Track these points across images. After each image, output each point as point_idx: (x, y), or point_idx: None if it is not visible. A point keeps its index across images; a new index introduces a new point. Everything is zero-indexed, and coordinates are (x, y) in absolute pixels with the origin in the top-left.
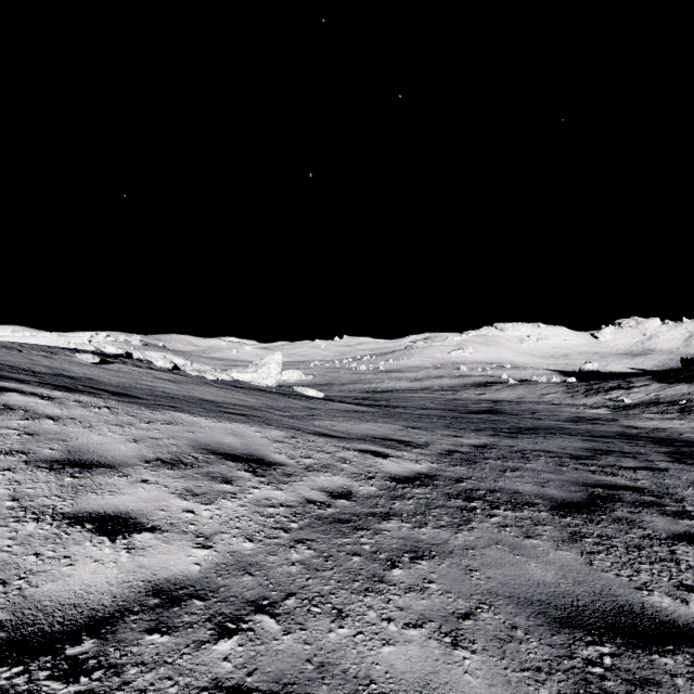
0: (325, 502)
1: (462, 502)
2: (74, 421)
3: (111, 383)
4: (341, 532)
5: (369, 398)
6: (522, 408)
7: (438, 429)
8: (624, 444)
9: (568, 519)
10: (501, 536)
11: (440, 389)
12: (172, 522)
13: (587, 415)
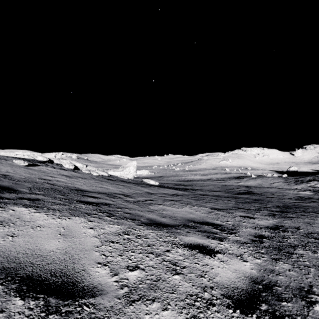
0: None
1: None
2: None
3: (17, 178)
4: None
5: (181, 184)
6: (264, 190)
7: (234, 210)
8: None
9: None
10: None
11: (217, 180)
12: None
13: (303, 196)
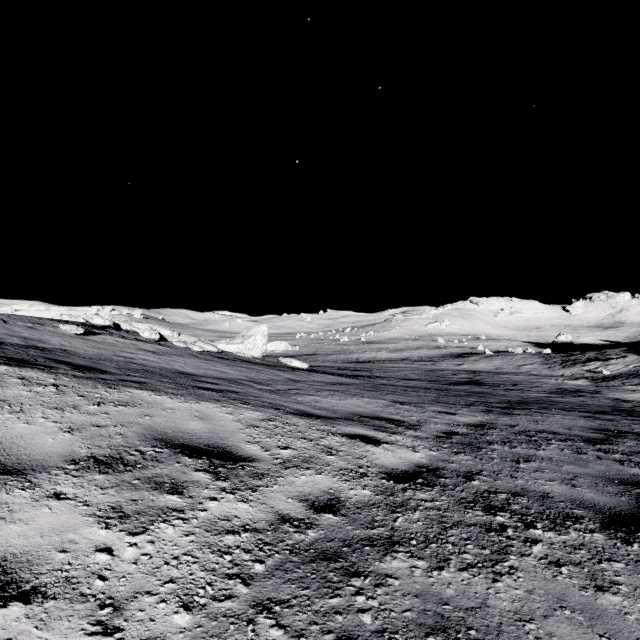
0: (305, 519)
1: (484, 515)
2: (2, 404)
3: (85, 355)
4: (326, 583)
5: (351, 368)
6: (502, 379)
7: (428, 405)
8: (629, 421)
9: (637, 548)
10: (561, 586)
11: (419, 360)
12: (70, 575)
13: (569, 387)
